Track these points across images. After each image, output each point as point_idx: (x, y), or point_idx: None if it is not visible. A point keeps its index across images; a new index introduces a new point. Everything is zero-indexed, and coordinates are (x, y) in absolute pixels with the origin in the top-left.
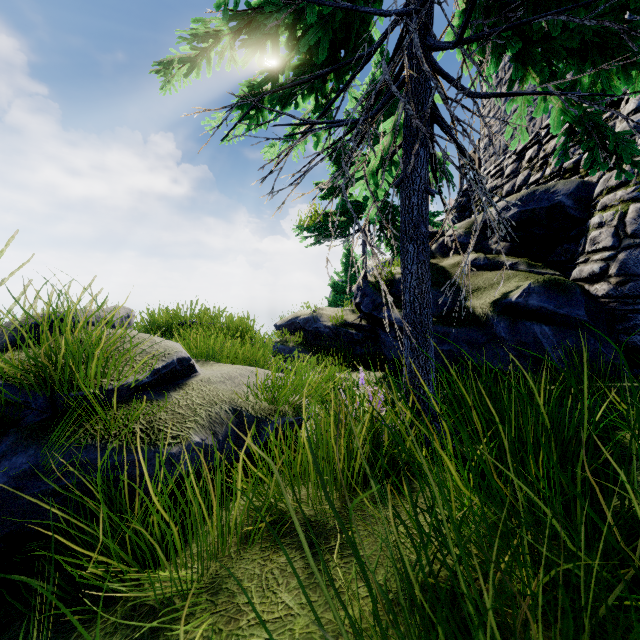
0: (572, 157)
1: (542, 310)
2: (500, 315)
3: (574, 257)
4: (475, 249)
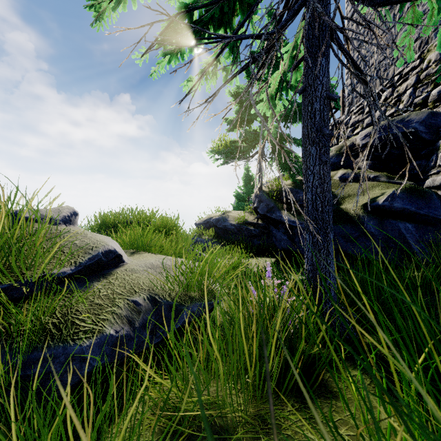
0: (421, 94)
1: (405, 211)
2: (370, 215)
3: (425, 170)
4: (344, 166)
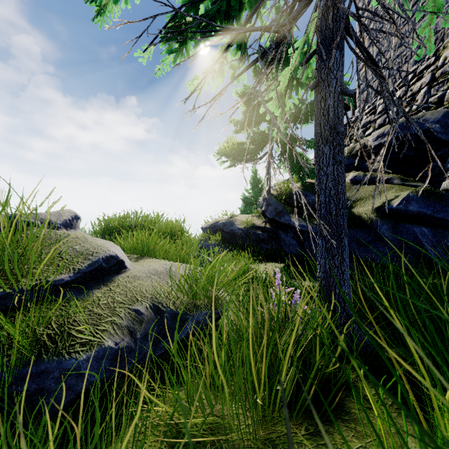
0: (436, 93)
1: (421, 215)
2: (383, 219)
3: (441, 172)
4: (355, 169)
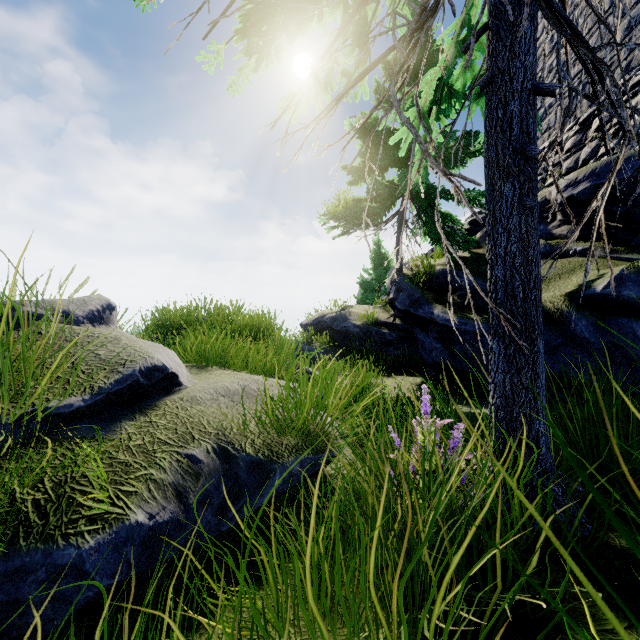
0: None
1: None
2: (580, 310)
3: None
4: None
